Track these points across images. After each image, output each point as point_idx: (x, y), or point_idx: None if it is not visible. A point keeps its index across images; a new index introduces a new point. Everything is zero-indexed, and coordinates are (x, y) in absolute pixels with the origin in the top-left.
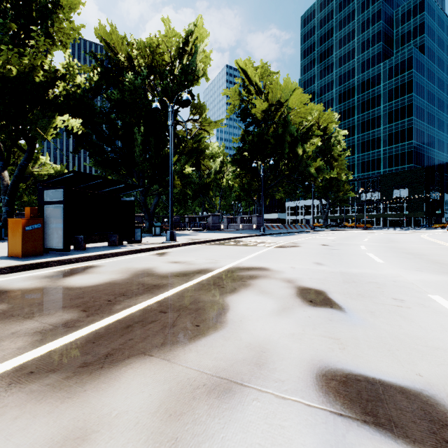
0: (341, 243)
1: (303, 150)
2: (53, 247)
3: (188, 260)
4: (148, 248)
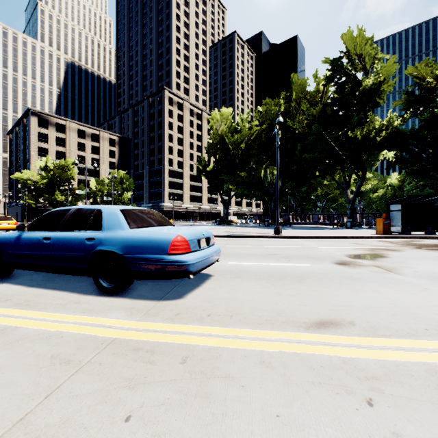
0: None
1: None
2: (395, 231)
3: None
4: None
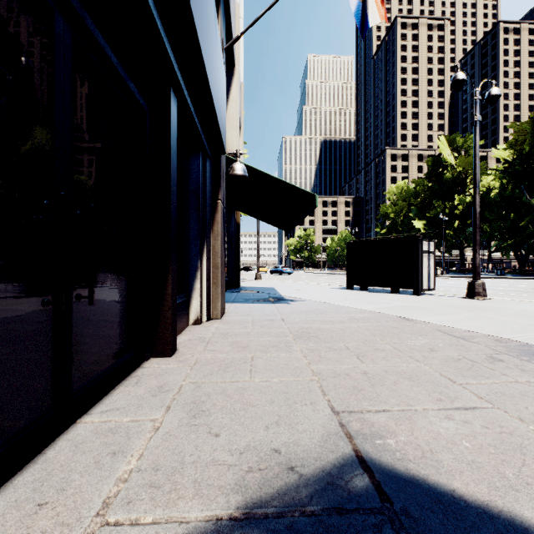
0: None
1: None
2: None
3: None
4: None
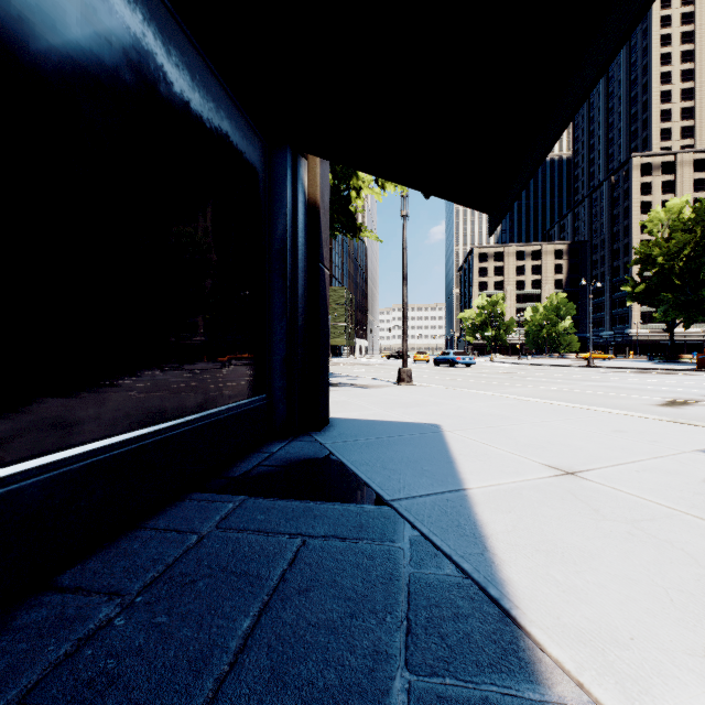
0: None
1: None
2: None
3: None
4: None
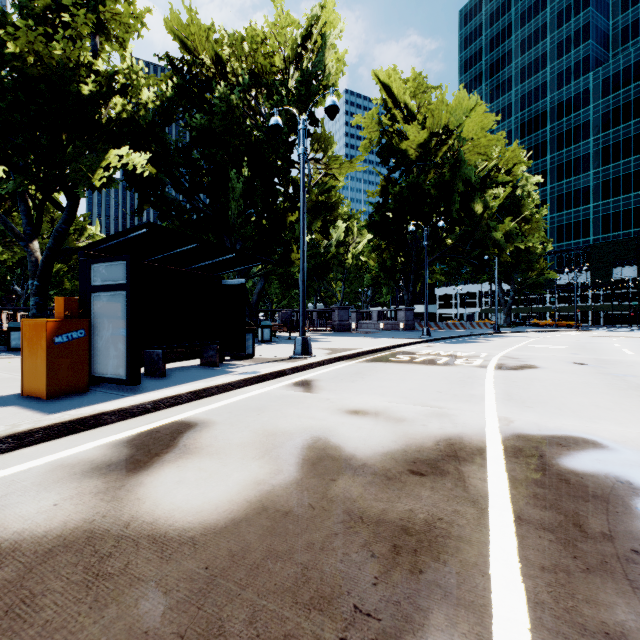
0: (600, 359)
1: (485, 205)
2: (108, 375)
3: (376, 404)
4: (275, 371)
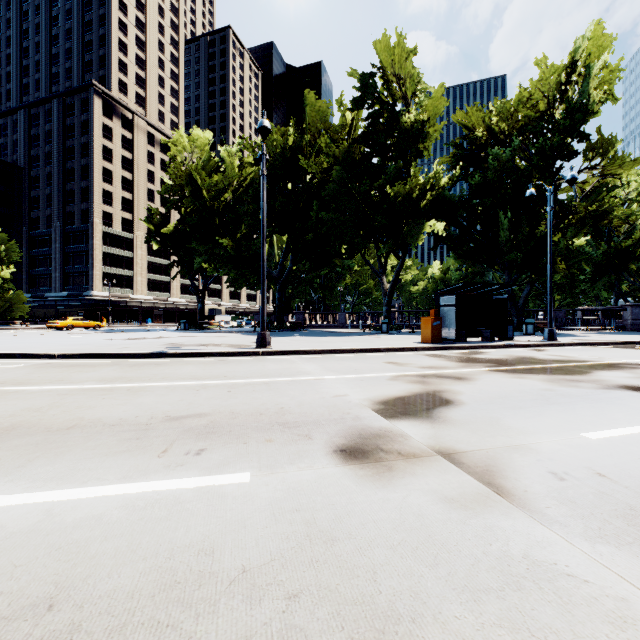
0: None
1: None
2: (447, 338)
3: (569, 355)
4: (522, 344)
